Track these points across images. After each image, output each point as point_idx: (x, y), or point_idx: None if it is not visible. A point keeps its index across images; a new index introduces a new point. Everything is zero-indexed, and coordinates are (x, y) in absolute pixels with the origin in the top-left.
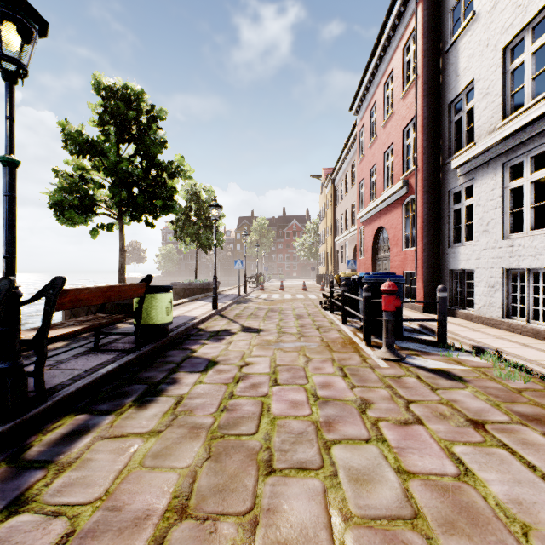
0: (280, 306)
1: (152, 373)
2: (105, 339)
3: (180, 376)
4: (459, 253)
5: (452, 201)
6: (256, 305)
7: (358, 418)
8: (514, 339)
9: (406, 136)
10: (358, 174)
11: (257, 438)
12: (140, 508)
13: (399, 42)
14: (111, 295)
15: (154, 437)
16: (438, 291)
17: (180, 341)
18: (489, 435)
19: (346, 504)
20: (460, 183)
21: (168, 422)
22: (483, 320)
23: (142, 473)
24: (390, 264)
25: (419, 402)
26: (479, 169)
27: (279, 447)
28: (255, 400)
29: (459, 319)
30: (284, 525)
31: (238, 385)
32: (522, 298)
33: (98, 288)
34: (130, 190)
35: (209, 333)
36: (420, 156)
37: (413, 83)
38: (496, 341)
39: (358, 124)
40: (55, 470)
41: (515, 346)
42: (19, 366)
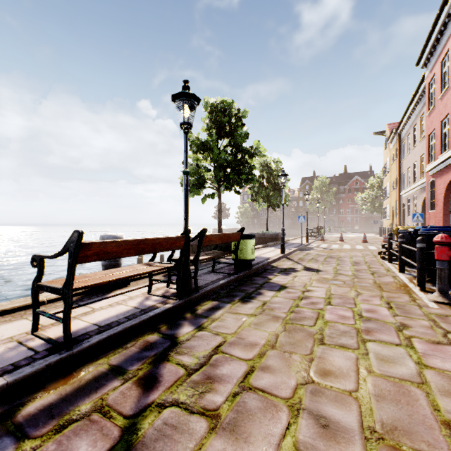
0: (338, 254)
1: (246, 288)
2: (215, 266)
3: (263, 291)
4: None
5: None
6: (316, 252)
7: (393, 332)
8: None
9: None
10: (426, 126)
11: (314, 328)
12: (252, 341)
13: None
14: (224, 239)
15: (253, 316)
16: None
17: (260, 272)
18: None
19: (370, 367)
20: None
21: (259, 312)
22: None
23: (250, 329)
24: None
25: None
26: None
27: (329, 335)
28: (313, 310)
29: None
30: (329, 364)
31: (302, 301)
32: None
33: (219, 234)
34: (225, 170)
35: (279, 269)
36: None
37: None
38: None
39: (426, 77)
40: (211, 320)
41: None
42: (189, 272)
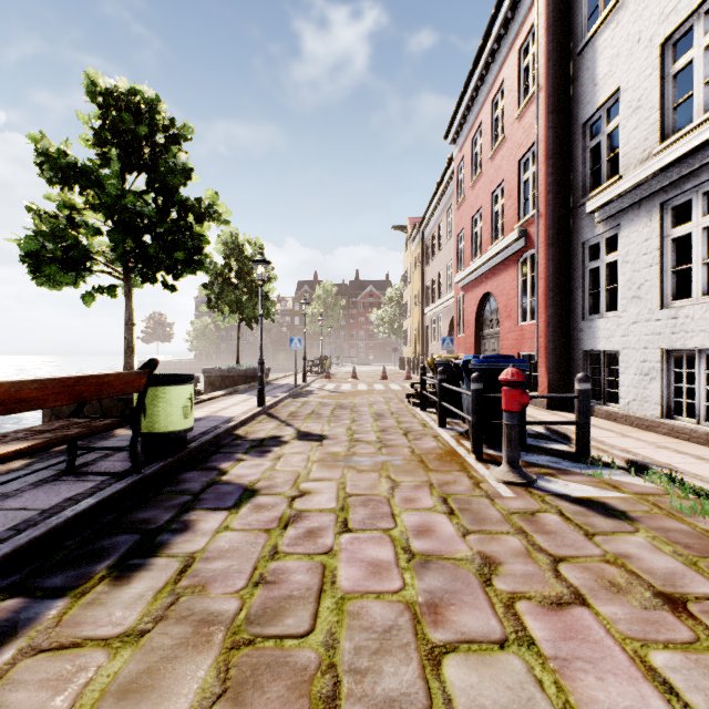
0: (352, 401)
1: (151, 512)
2: (90, 454)
3: (196, 518)
4: (597, 328)
5: (587, 257)
6: (319, 399)
7: (480, 595)
8: (683, 448)
9: (523, 170)
10: (455, 223)
11: (313, 643)
12: None
13: (513, 42)
14: (84, 391)
15: (130, 646)
16: (578, 381)
17: (205, 456)
18: (700, 626)
19: None
20: (598, 232)
21: (160, 612)
22: (632, 421)
23: None
24: (500, 343)
25: (572, 560)
26: (626, 211)
27: (351, 664)
28: (311, 562)
29: (598, 419)
30: None
31: (287, 532)
32: (678, 389)
33: (57, 380)
34: (139, 237)
35: (249, 442)
36: (543, 196)
37: (533, 97)
38: (658, 451)
39: (455, 157)
40: None
41: (688, 459)
42: None
